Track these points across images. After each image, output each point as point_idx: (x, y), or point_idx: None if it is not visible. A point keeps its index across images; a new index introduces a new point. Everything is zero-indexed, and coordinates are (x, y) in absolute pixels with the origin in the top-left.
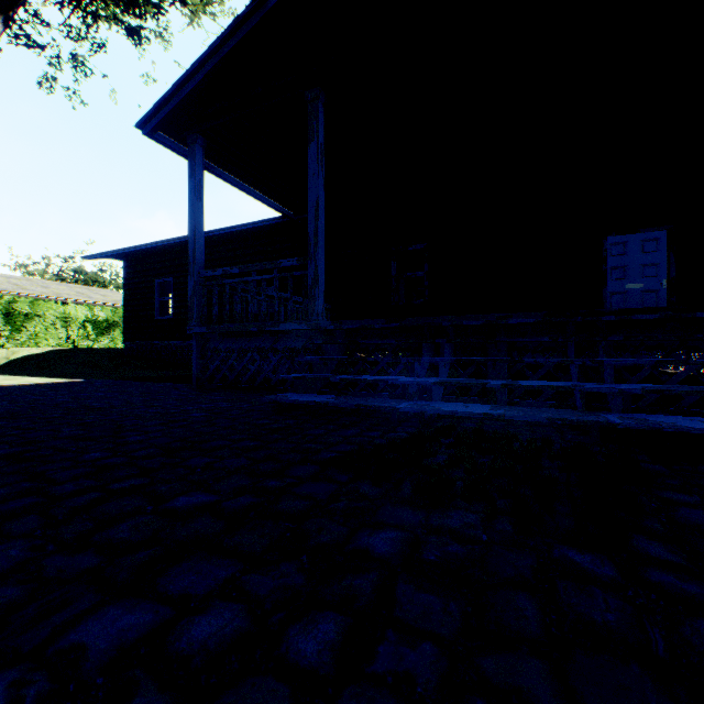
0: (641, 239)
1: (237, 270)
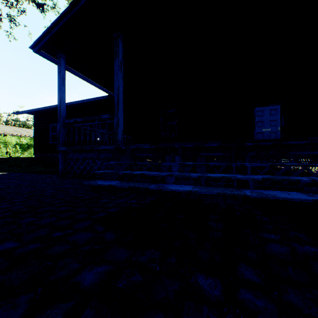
0: (269, 109)
1: (81, 119)
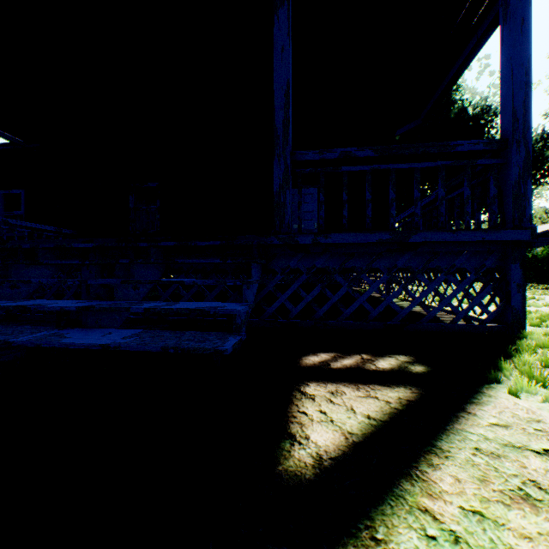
0: (303, 193)
1: None
